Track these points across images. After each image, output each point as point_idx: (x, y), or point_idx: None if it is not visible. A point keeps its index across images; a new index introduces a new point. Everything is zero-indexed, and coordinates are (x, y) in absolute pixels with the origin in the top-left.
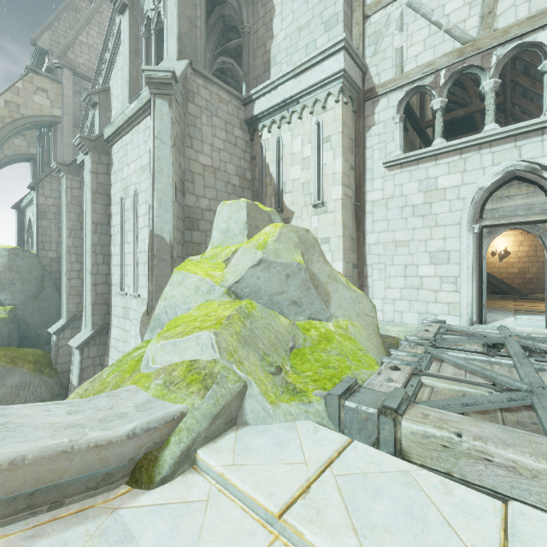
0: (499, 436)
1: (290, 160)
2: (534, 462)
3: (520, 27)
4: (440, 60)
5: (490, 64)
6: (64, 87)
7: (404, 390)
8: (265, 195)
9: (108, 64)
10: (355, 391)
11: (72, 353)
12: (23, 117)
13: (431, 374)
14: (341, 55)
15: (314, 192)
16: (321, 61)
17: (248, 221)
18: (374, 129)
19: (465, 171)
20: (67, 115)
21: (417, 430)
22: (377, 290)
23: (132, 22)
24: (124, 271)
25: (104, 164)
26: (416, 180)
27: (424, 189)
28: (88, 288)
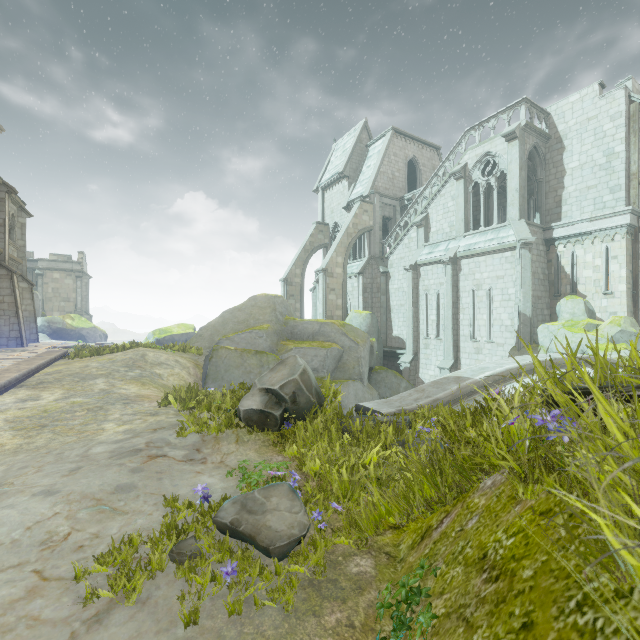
0: None
1: (582, 265)
2: None
3: None
4: None
5: None
6: (375, 206)
7: None
8: (560, 284)
9: (430, 200)
10: None
11: (414, 375)
12: (359, 231)
13: None
14: (627, 216)
15: (604, 286)
16: (611, 216)
17: (585, 309)
18: None
19: None
20: (376, 224)
21: None
22: None
23: (465, 185)
24: (476, 329)
25: (455, 270)
26: None
27: None
28: (448, 337)
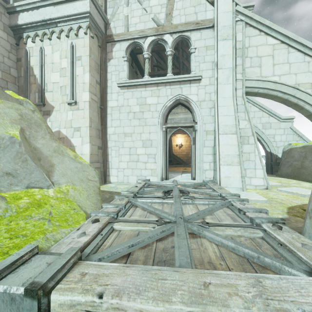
0: (137, 282)
1: (51, 67)
2: (155, 307)
3: (182, 26)
4: (147, 30)
5: (170, 41)
6: None
7: (77, 249)
8: (29, 90)
9: None
10: (25, 263)
11: None
12: None
13: (121, 220)
14: (87, 2)
15: (70, 94)
16: (74, 1)
17: None
18: (112, 61)
19: (159, 96)
20: None
21: (65, 301)
22: (114, 163)
23: None
24: None
25: None
26: (136, 97)
27: (140, 103)
28: None
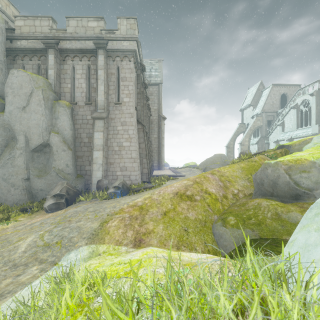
0: None
1: None
2: None
3: None
4: None
5: None
6: (263, 117)
7: None
8: None
9: (284, 116)
10: None
11: None
12: (255, 128)
13: None
14: None
15: None
16: None
17: None
18: None
19: None
20: (264, 124)
21: None
22: None
23: (297, 111)
24: None
25: None
26: None
27: None
28: None
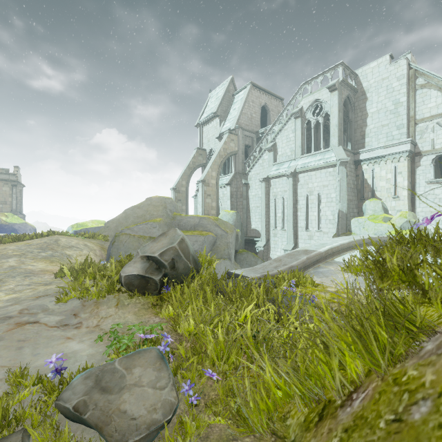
0: None
1: (379, 178)
2: None
3: None
4: None
5: None
6: (239, 137)
7: None
8: (364, 191)
9: (277, 133)
10: None
11: (266, 255)
12: (228, 154)
13: None
14: (408, 145)
15: (393, 192)
16: (398, 145)
17: (382, 207)
18: (420, 168)
19: None
20: (240, 149)
21: None
22: None
23: (301, 122)
24: (309, 222)
25: (295, 181)
26: (440, 189)
27: None
28: (290, 228)
